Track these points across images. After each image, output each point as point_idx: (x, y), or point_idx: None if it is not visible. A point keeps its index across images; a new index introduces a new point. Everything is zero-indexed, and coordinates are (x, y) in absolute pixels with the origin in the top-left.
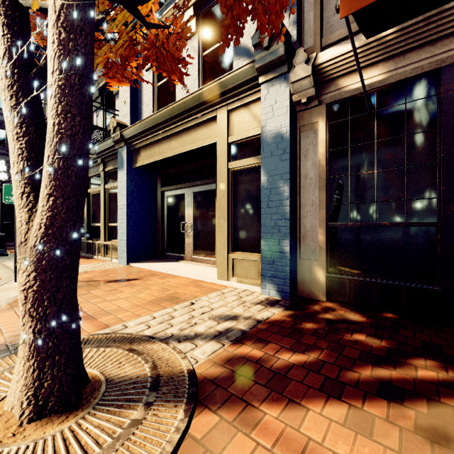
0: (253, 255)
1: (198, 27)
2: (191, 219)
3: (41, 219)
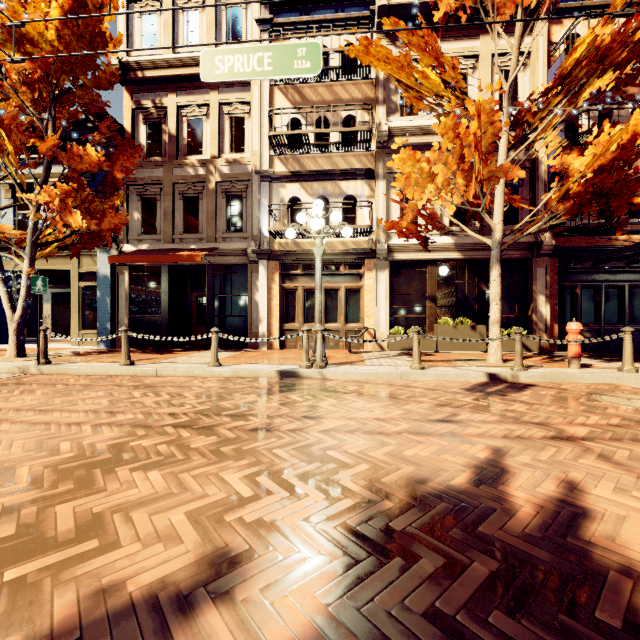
0: (94, 331)
1: None
2: (50, 312)
3: (20, 314)
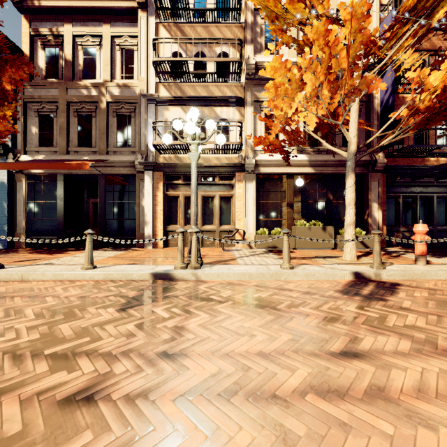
0: None
1: None
2: None
3: None
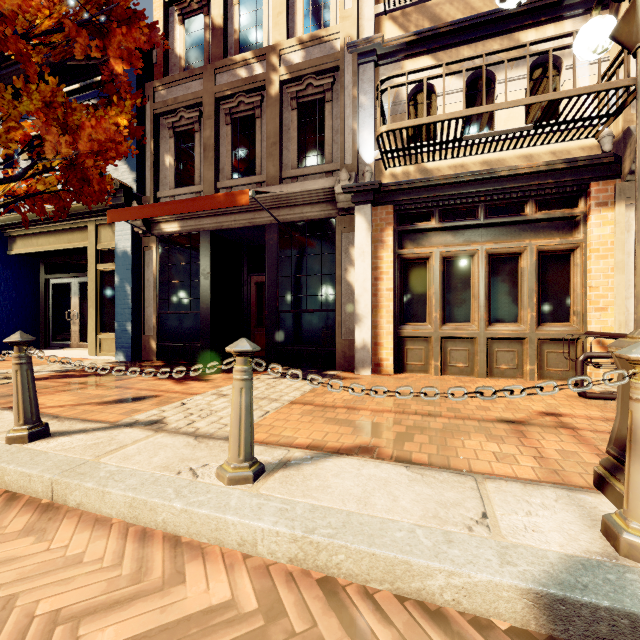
0: (114, 335)
1: None
2: (77, 308)
3: None
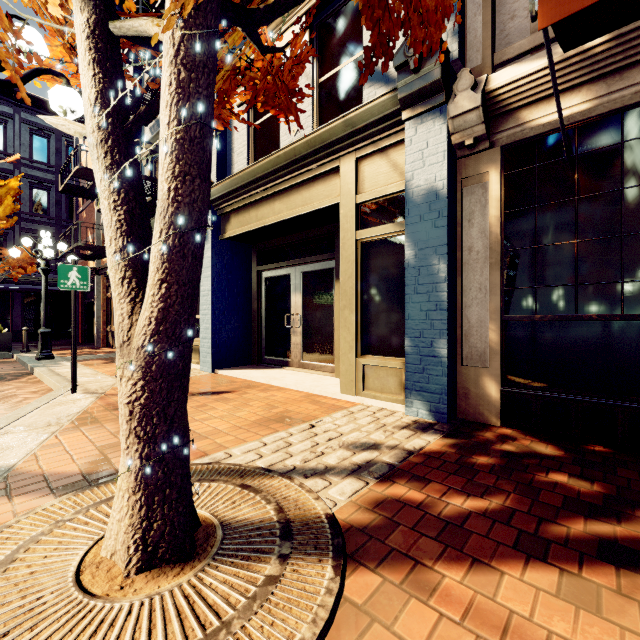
0: (393, 360)
1: (313, 43)
2: (299, 310)
3: (151, 312)
